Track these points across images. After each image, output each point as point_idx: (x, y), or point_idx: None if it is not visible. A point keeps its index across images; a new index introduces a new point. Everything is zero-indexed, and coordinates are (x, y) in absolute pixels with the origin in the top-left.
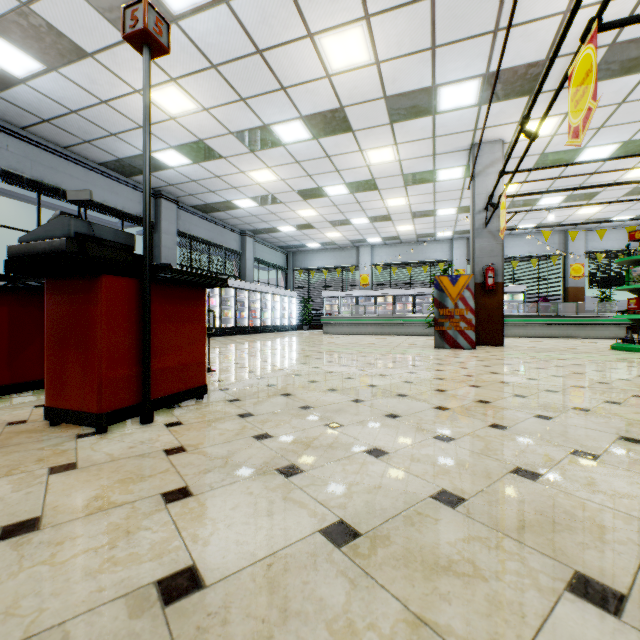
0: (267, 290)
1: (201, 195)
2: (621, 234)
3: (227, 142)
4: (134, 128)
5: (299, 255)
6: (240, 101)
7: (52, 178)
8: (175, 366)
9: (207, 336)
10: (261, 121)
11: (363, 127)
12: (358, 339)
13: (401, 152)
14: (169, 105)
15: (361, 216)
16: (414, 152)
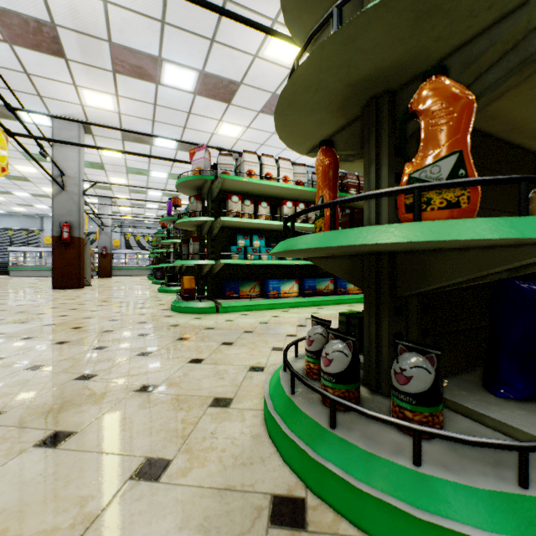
0: None
1: None
2: None
3: None
4: None
5: None
6: None
7: None
8: None
9: None
10: None
11: (38, 182)
12: (38, 278)
13: None
14: None
15: (43, 205)
16: None
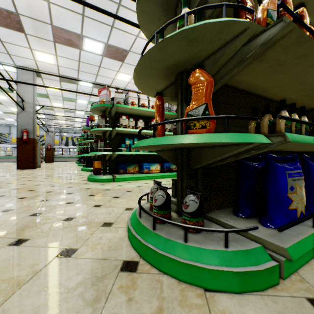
0: None
1: None
2: None
3: None
4: None
5: None
6: None
7: None
8: None
9: None
10: None
11: (8, 105)
12: (8, 163)
13: None
14: None
15: (10, 118)
16: None
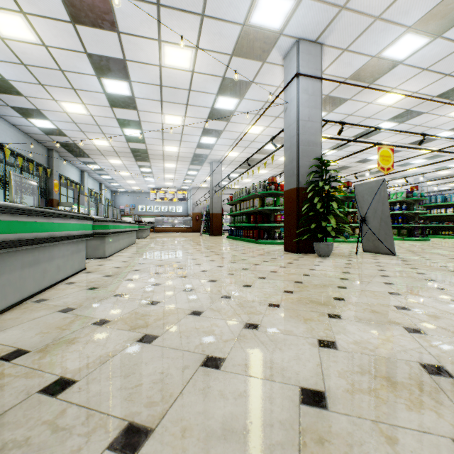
0: None
1: None
2: (15, 135)
3: None
4: None
5: None
6: None
7: None
8: None
9: None
10: None
11: None
12: (419, 301)
13: None
14: None
15: None
16: None
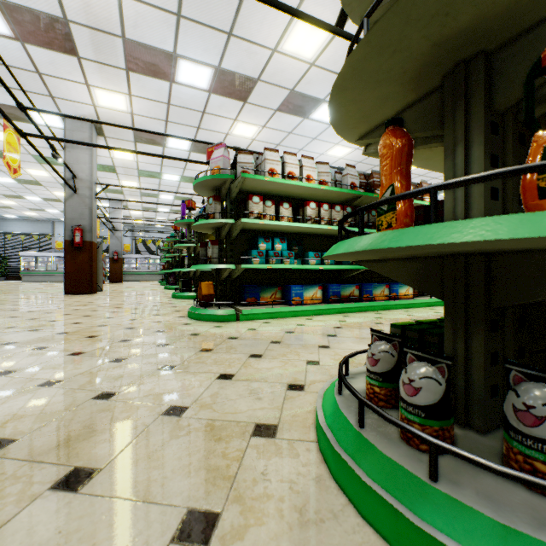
0: None
1: None
2: None
3: None
4: None
5: None
6: None
7: None
8: None
9: None
10: None
11: (50, 186)
12: (50, 283)
13: None
14: None
15: (54, 209)
16: None
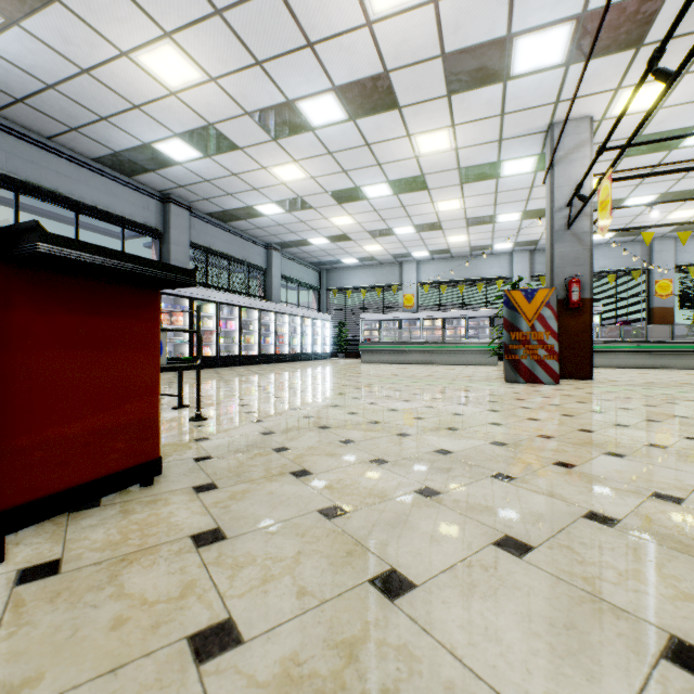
0: (296, 312)
1: (217, 199)
2: None
3: (243, 127)
4: (127, 109)
5: (334, 273)
6: (255, 66)
7: (33, 174)
8: (82, 432)
9: (225, 365)
10: (283, 95)
11: (412, 101)
12: (403, 370)
13: (459, 137)
14: (167, 74)
15: (406, 224)
16: (475, 137)
